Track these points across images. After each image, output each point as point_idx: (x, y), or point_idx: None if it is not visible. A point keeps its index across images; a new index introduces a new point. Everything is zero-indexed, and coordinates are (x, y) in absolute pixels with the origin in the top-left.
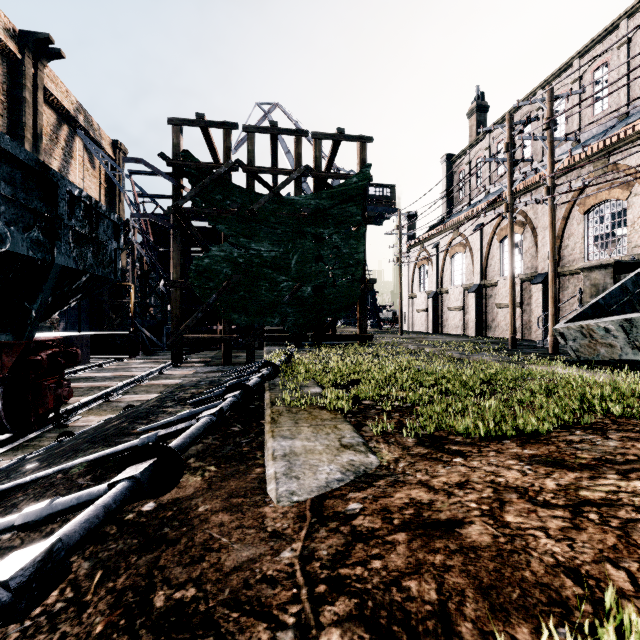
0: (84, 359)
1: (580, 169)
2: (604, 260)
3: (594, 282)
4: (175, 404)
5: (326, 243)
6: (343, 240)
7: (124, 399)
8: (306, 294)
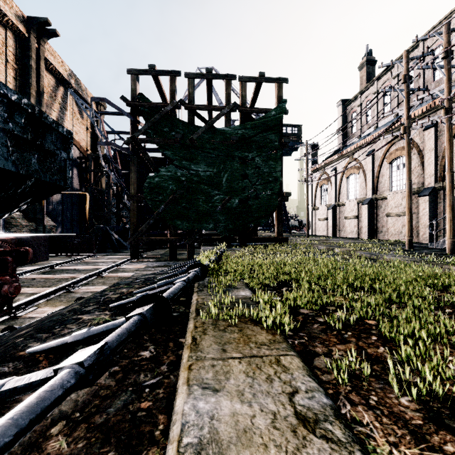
0: (42, 257)
1: None
2: None
3: None
4: (95, 308)
5: (250, 164)
6: (264, 161)
7: (81, 290)
8: (234, 205)
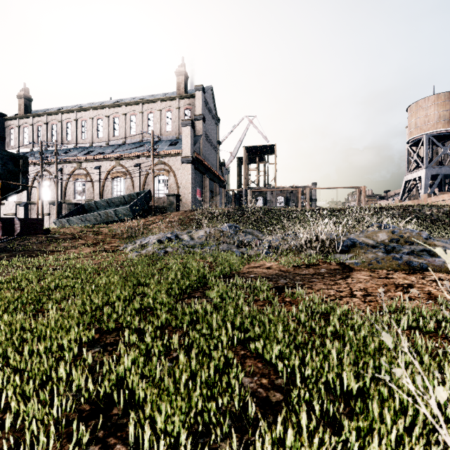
0: None
1: (73, 164)
2: (80, 200)
3: (70, 208)
4: None
5: None
6: None
7: None
8: None
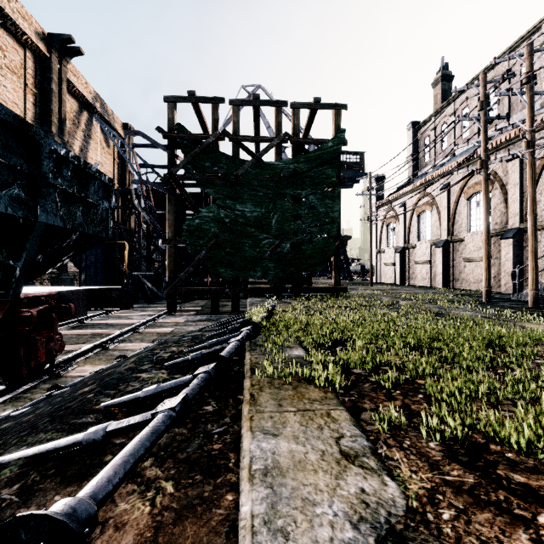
0: (81, 312)
1: None
2: None
3: None
4: (151, 367)
5: (304, 203)
6: (319, 200)
7: (119, 348)
8: (285, 250)
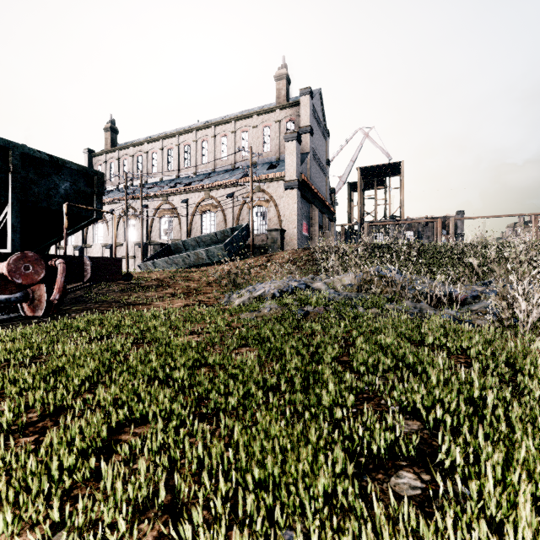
0: None
1: (158, 198)
2: (166, 240)
3: (156, 250)
4: None
5: None
6: None
7: None
8: None
